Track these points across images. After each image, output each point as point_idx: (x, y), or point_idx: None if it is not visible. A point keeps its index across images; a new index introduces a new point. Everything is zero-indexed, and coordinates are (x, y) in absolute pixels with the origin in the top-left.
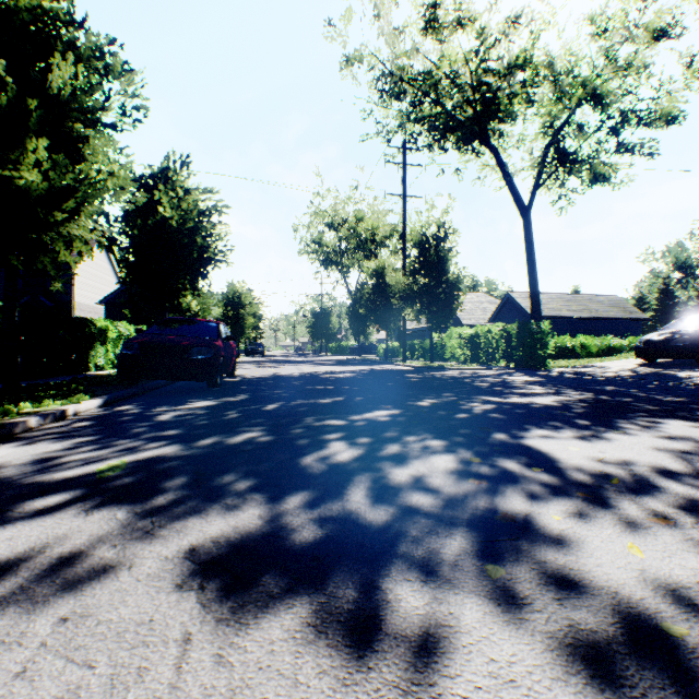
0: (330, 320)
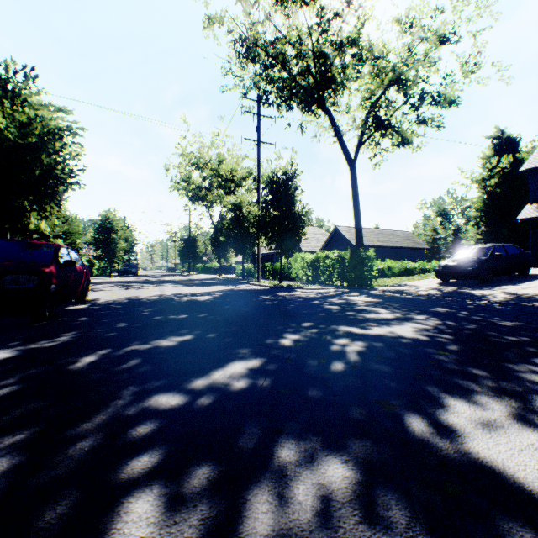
0: (197, 245)
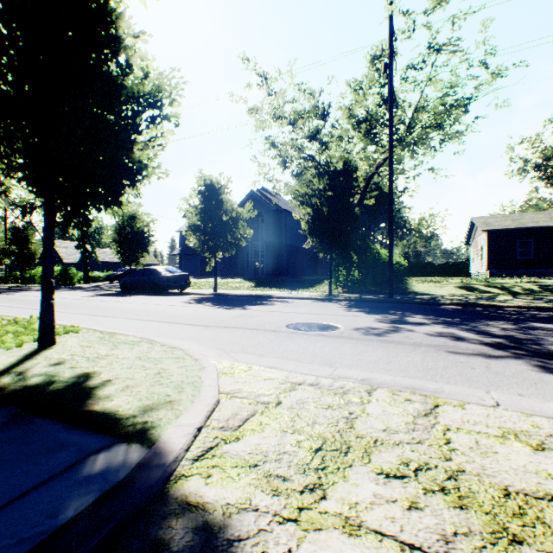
0: None
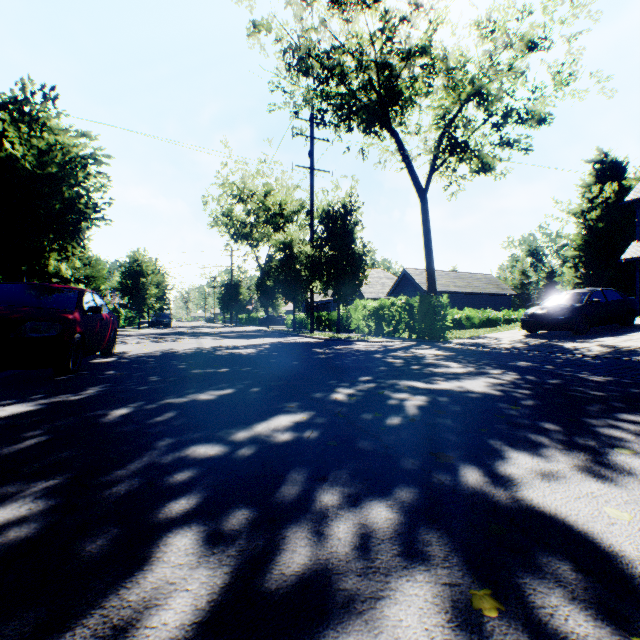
0: (240, 292)
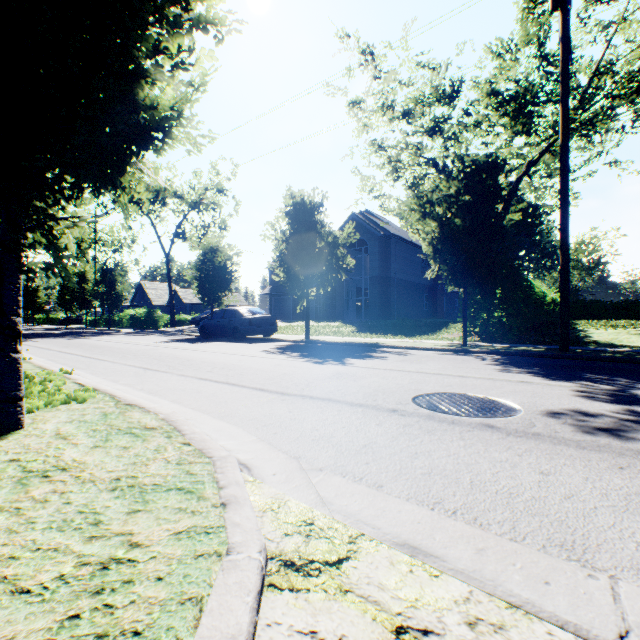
0: (38, 296)
